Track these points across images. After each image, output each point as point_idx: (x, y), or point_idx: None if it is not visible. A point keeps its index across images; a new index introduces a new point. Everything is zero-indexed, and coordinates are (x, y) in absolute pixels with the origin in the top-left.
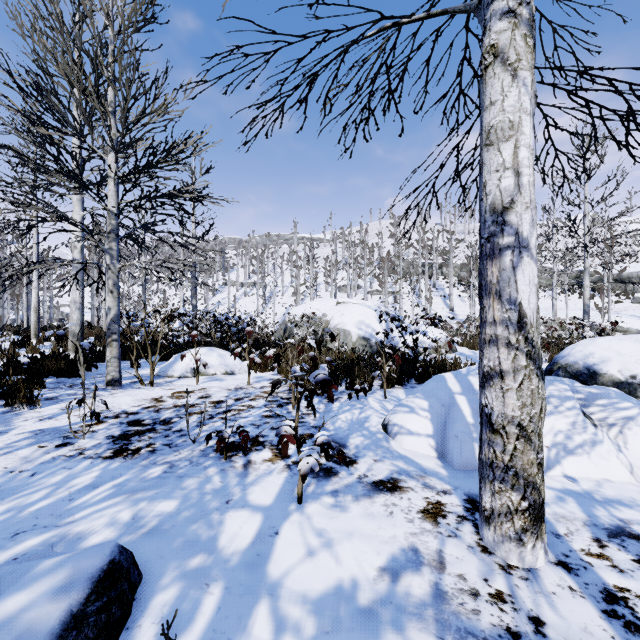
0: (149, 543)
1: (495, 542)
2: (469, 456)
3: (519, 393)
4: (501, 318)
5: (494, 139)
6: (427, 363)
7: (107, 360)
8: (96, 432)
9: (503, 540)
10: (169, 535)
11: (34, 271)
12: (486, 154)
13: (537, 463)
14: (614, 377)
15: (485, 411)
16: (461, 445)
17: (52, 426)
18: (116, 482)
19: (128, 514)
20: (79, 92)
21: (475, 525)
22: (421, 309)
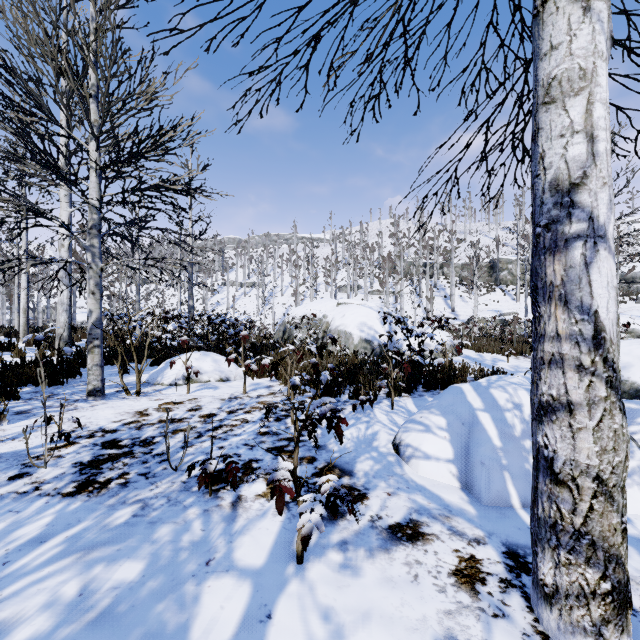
0: (94, 639)
1: (561, 631)
2: (499, 488)
3: (597, 434)
4: (568, 332)
5: (557, 94)
6: (434, 368)
7: (88, 368)
8: (62, 457)
9: (573, 631)
10: (124, 623)
11: (23, 271)
12: (544, 115)
13: (621, 529)
14: (637, 384)
15: (543, 453)
16: (489, 474)
17: (13, 449)
18: (70, 533)
19: (75, 587)
20: (54, 71)
21: (524, 595)
22: (422, 309)
